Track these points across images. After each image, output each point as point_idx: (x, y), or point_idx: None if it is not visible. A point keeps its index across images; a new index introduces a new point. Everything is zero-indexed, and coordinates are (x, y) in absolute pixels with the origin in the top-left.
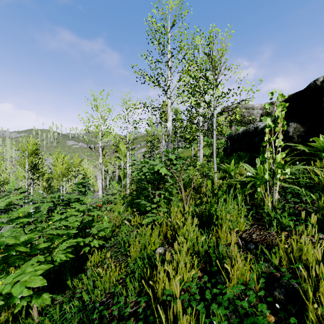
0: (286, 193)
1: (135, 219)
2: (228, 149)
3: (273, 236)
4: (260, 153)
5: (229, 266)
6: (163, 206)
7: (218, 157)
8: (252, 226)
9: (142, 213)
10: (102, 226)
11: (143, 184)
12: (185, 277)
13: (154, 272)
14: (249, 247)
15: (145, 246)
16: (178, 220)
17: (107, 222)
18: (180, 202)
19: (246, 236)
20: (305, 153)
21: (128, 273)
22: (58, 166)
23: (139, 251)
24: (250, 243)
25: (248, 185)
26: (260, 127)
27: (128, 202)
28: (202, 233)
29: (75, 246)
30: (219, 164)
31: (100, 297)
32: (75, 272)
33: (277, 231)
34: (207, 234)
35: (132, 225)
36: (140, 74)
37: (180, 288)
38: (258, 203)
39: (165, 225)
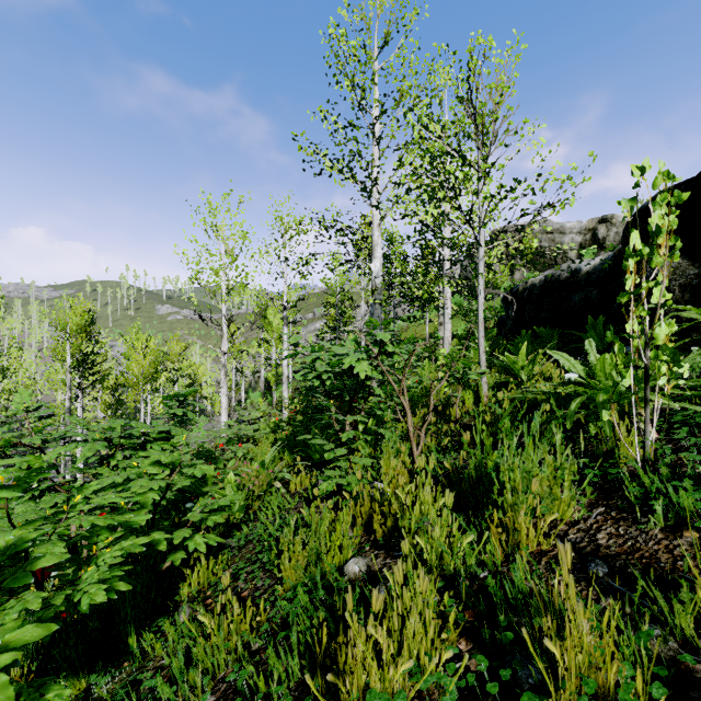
0: (673, 424)
1: (299, 479)
2: (508, 320)
3: (657, 541)
4: (588, 328)
5: (557, 643)
6: (363, 450)
7: (486, 339)
8: (593, 509)
9: (314, 466)
10: (222, 494)
11: (318, 399)
12: (424, 657)
13: (338, 641)
14: (593, 572)
15: (319, 554)
16: (400, 489)
17: (235, 486)
18: (404, 442)
19: (580, 537)
20: (700, 328)
21: (276, 623)
22: (136, 359)
23: (305, 566)
24: (596, 561)
25: (571, 403)
26: (586, 269)
27: (284, 439)
28: (461, 523)
29: (149, 552)
30: (490, 354)
31: (201, 693)
32: (150, 612)
33: (666, 526)
34: (474, 526)
35: (292, 492)
36: (311, 153)
37: (411, 687)
38: (602, 449)
39: (369, 499)
